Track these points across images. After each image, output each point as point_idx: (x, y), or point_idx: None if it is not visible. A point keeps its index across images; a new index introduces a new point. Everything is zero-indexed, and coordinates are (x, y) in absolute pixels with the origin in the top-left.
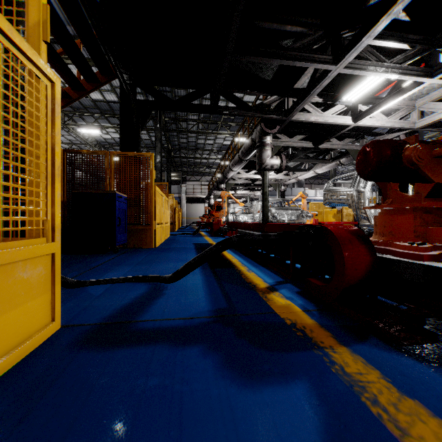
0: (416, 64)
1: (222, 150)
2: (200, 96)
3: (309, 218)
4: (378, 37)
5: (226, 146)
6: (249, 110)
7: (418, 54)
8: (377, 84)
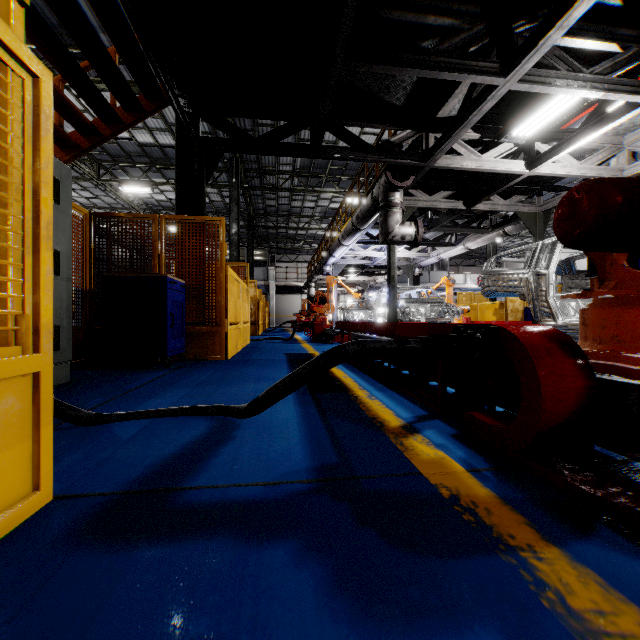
0: (629, 76)
1: (328, 216)
2: (295, 131)
3: (457, 316)
4: (570, 34)
5: (334, 211)
6: (369, 152)
7: (633, 59)
8: (566, 109)
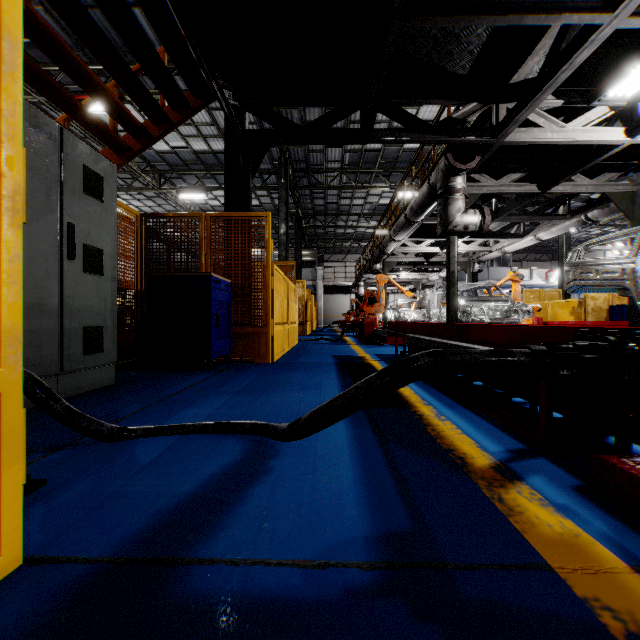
0: None
1: (377, 213)
2: (344, 116)
3: (527, 315)
4: None
5: (384, 207)
6: (427, 132)
7: None
8: None
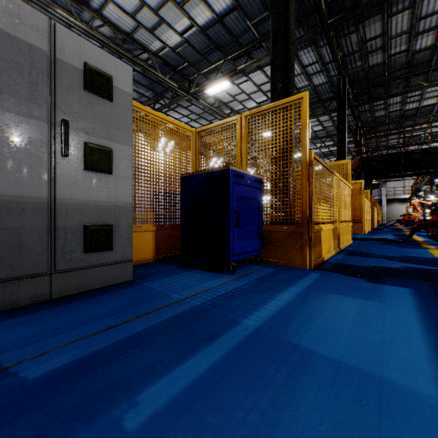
0: None
1: None
2: None
3: None
4: None
5: None
6: (419, 174)
7: None
8: None
